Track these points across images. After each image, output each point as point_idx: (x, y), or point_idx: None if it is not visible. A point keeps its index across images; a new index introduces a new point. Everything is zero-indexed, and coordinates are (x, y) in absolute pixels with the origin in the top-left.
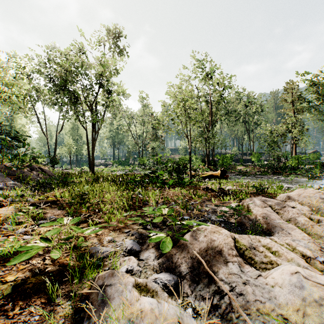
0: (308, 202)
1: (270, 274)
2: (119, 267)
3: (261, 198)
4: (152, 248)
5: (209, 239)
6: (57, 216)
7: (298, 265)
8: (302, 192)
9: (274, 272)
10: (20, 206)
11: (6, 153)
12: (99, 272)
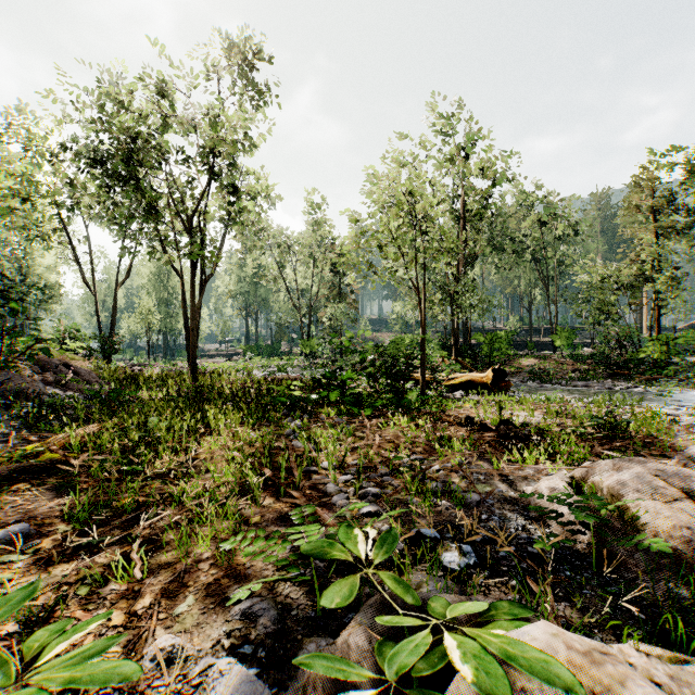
0: None
1: None
2: None
3: (645, 464)
4: None
5: None
6: (42, 521)
7: None
8: None
9: None
10: None
11: None
12: None
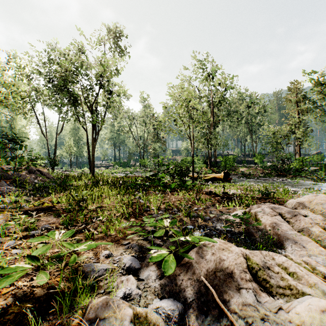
0: (319, 210)
1: (293, 307)
2: (116, 289)
3: (269, 205)
4: (153, 265)
5: (218, 258)
6: (52, 225)
7: (323, 293)
8: (313, 199)
9: (297, 305)
10: (11, 215)
11: (3, 156)
12: (93, 296)
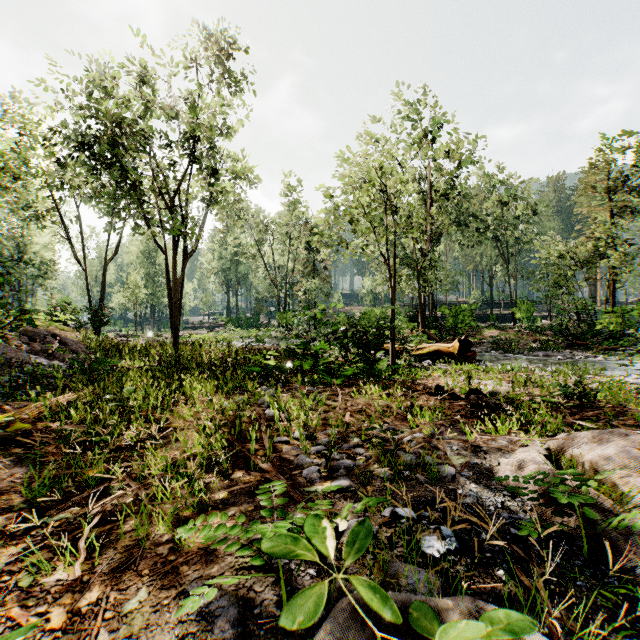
0: None
1: None
2: None
3: (627, 437)
4: None
5: None
6: None
7: None
8: None
9: None
10: None
11: None
12: None
